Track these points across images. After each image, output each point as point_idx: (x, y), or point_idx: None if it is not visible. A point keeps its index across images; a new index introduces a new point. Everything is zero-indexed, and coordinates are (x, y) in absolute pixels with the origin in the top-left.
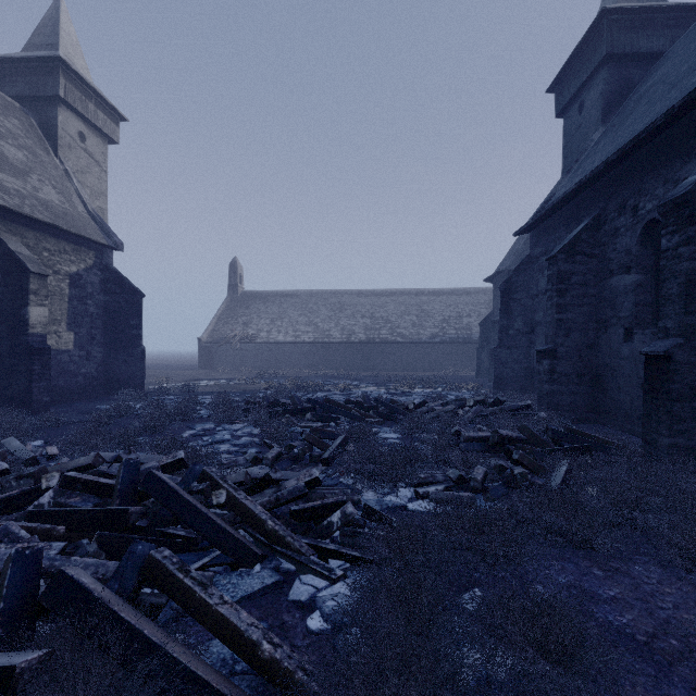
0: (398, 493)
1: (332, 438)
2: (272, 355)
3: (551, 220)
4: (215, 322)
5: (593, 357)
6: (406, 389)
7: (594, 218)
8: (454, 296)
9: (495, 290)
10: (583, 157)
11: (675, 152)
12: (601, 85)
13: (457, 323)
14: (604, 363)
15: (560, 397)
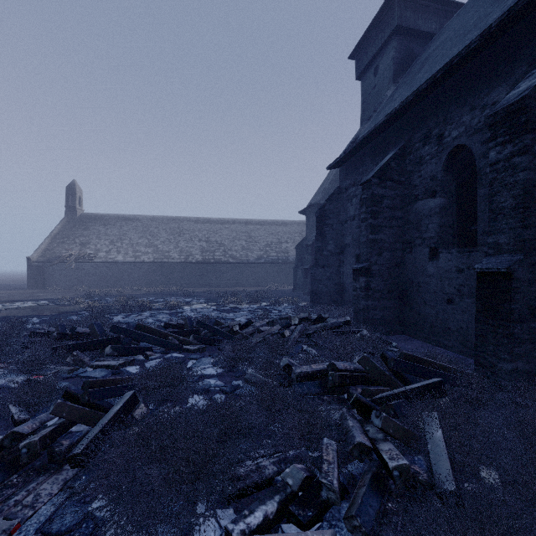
0: (195, 535)
1: (115, 396)
2: (111, 274)
3: (359, 155)
4: (49, 242)
5: (400, 274)
6: (234, 305)
7: (400, 148)
8: (275, 226)
9: (307, 221)
10: (380, 108)
11: (483, 79)
12: (393, 51)
13: (277, 247)
14: (409, 280)
15: (374, 312)
